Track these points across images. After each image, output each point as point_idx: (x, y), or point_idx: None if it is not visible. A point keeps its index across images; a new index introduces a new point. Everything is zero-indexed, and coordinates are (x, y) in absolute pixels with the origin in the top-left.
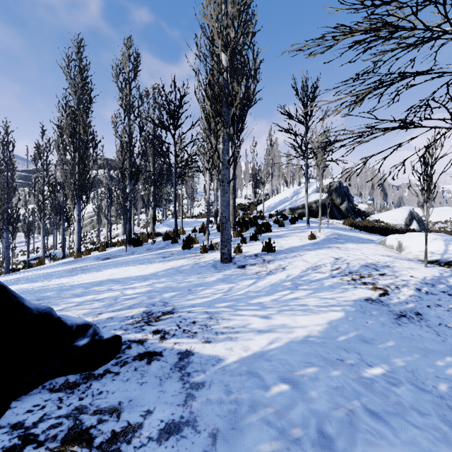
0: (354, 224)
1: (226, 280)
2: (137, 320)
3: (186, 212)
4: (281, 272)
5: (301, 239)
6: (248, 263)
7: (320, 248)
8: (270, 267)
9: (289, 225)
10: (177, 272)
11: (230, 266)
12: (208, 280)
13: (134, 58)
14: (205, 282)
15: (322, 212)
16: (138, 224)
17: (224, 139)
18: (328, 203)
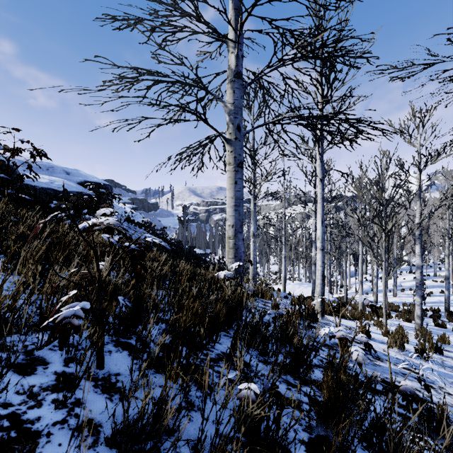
0: None
1: None
2: None
3: None
4: None
5: None
6: None
7: None
8: None
9: None
10: None
11: None
12: None
13: None
14: None
15: None
16: None
17: None
18: None
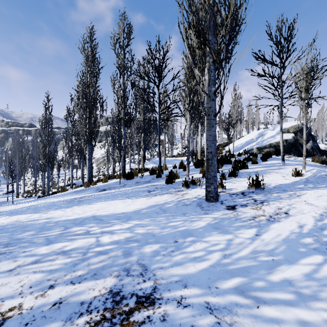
0: (325, 161)
1: (218, 228)
2: (93, 319)
3: (168, 153)
4: (286, 219)
5: (283, 175)
6: (238, 203)
7: (318, 187)
8: (267, 210)
9: (261, 162)
10: (161, 211)
11: (218, 206)
12: (196, 226)
13: (127, 28)
14: (193, 228)
15: (288, 150)
16: (133, 162)
17: (209, 69)
18: (294, 143)
